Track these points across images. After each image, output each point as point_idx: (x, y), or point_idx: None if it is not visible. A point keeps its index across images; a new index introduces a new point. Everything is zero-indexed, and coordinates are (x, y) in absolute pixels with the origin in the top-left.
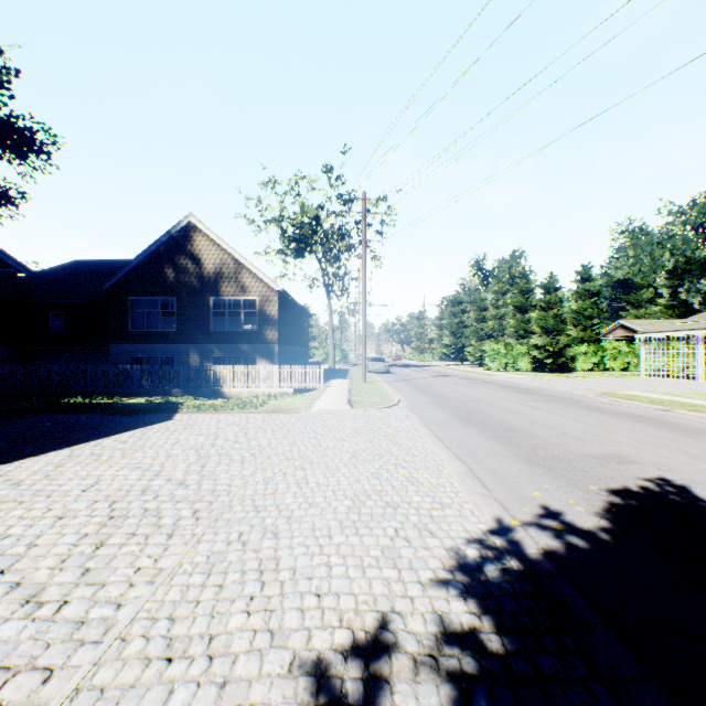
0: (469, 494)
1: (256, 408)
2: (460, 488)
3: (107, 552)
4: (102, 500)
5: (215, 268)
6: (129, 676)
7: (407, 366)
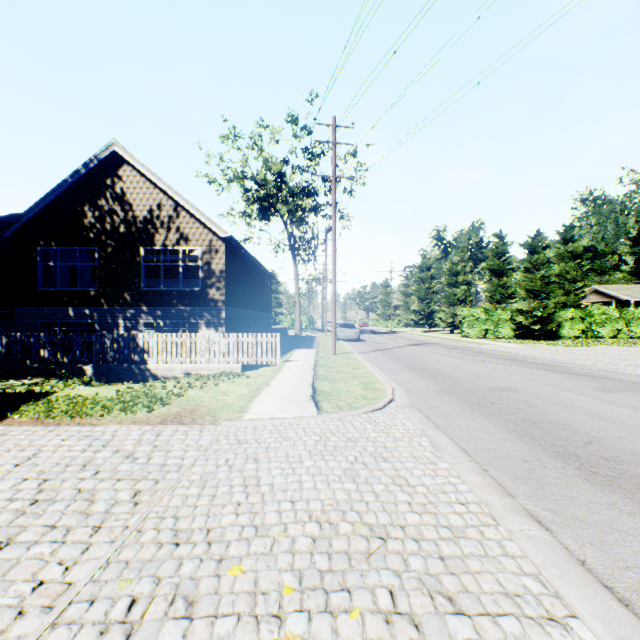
0: None
1: (149, 411)
2: None
3: None
4: None
5: (147, 211)
6: None
7: (376, 333)
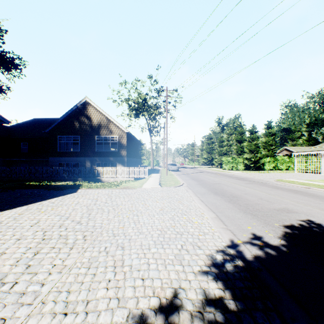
0: (217, 228)
1: (116, 187)
2: (212, 224)
3: (39, 256)
4: (39, 230)
5: (98, 122)
6: (44, 323)
7: (187, 168)
